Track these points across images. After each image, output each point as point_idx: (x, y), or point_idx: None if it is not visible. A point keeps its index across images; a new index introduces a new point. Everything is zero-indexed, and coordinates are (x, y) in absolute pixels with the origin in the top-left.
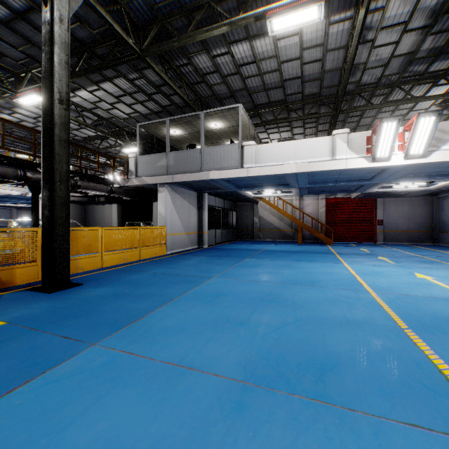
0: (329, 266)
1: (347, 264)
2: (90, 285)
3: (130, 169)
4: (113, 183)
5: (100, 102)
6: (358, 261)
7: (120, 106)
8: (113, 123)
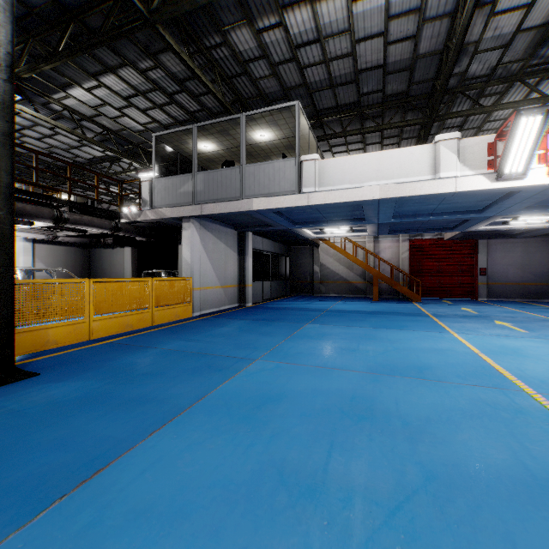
0: (432, 338)
1: (457, 334)
2: (50, 375)
3: (143, 197)
4: (120, 217)
5: (104, 107)
6: (470, 328)
7: (131, 112)
8: (124, 137)
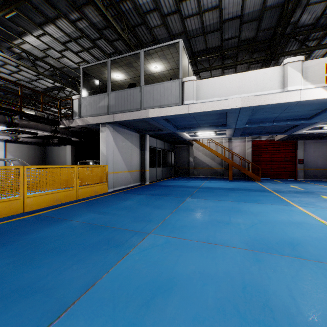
0: (284, 211)
1: (301, 207)
2: None
3: (74, 110)
4: (59, 124)
5: (49, 50)
6: (307, 202)
7: (68, 54)
8: (65, 73)
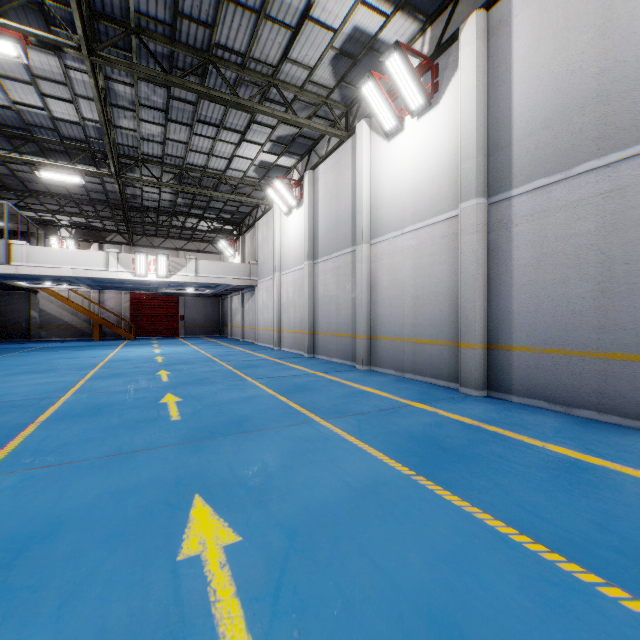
0: (100, 351)
1: (118, 349)
2: None
3: None
4: None
5: None
6: (132, 347)
7: None
8: None
